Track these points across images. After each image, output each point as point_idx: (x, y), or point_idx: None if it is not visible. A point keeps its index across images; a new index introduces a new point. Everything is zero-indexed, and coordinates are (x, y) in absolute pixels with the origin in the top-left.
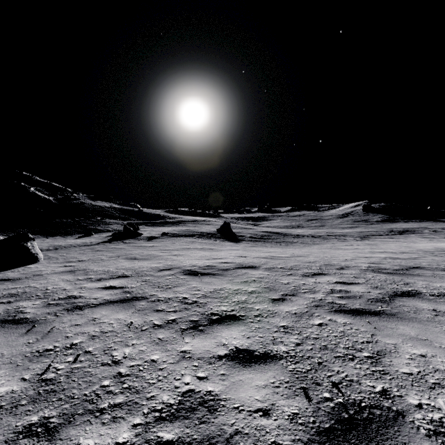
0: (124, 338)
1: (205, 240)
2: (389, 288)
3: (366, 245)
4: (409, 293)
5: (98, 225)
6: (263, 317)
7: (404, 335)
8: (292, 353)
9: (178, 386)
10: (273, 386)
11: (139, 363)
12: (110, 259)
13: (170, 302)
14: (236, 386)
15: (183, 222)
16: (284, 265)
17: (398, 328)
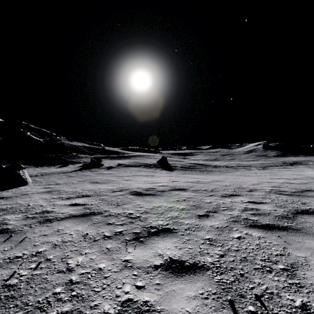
0: (79, 247)
1: (148, 169)
2: (291, 207)
3: (266, 173)
4: (307, 211)
5: (73, 158)
6: (191, 230)
7: (311, 249)
8: (217, 264)
9: (118, 295)
10: (202, 298)
11: (88, 271)
12: (79, 182)
13: (118, 217)
14: (169, 297)
15: (133, 157)
16: (206, 188)
17: (304, 242)
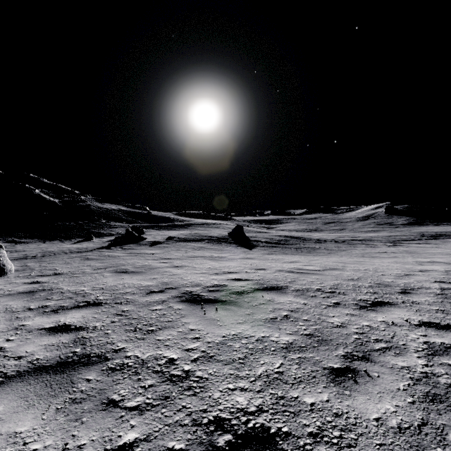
0: None
1: (215, 246)
2: None
3: (402, 252)
4: None
5: (101, 228)
6: (332, 444)
7: None
8: None
9: None
10: None
11: None
12: (95, 271)
13: (140, 375)
14: None
15: (192, 225)
16: (320, 286)
17: None
